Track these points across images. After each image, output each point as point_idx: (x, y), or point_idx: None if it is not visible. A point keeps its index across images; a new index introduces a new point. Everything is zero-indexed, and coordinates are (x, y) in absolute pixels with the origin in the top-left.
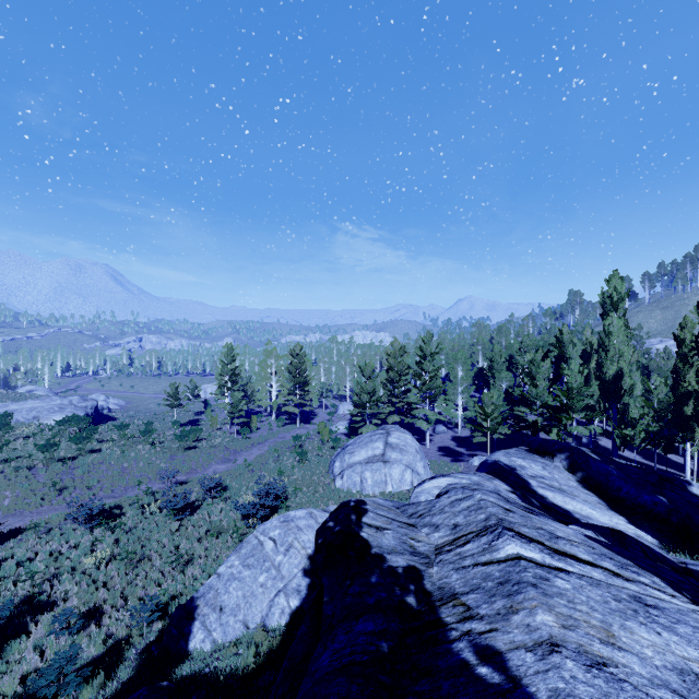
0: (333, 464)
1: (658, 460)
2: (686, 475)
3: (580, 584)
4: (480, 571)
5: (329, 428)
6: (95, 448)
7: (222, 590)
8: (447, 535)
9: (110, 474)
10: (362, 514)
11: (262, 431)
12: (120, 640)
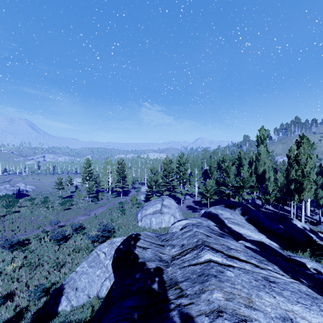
0: (137, 215)
1: (280, 209)
2: (291, 215)
3: (239, 273)
4: (191, 269)
5: (136, 198)
6: (17, 210)
7: (77, 279)
8: (178, 250)
9: (24, 223)
10: (137, 241)
11: (104, 200)
12: (23, 308)
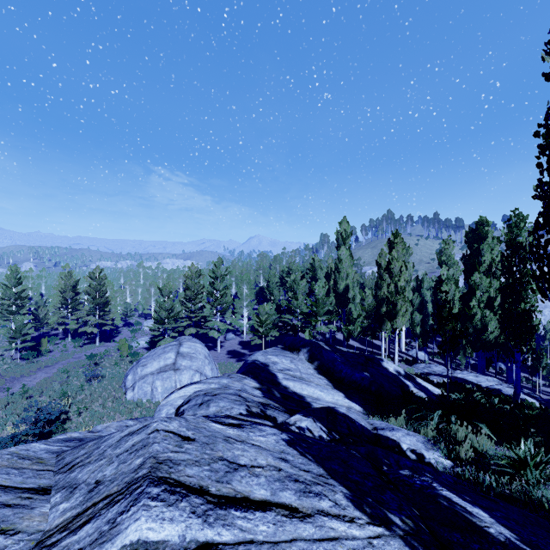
0: (126, 378)
1: (368, 345)
2: (382, 353)
3: None
4: None
5: (128, 344)
6: None
7: None
8: (73, 507)
9: None
10: None
11: (55, 354)
12: None
